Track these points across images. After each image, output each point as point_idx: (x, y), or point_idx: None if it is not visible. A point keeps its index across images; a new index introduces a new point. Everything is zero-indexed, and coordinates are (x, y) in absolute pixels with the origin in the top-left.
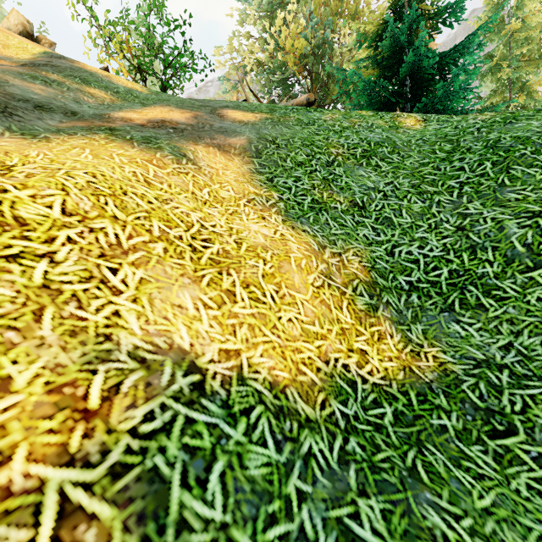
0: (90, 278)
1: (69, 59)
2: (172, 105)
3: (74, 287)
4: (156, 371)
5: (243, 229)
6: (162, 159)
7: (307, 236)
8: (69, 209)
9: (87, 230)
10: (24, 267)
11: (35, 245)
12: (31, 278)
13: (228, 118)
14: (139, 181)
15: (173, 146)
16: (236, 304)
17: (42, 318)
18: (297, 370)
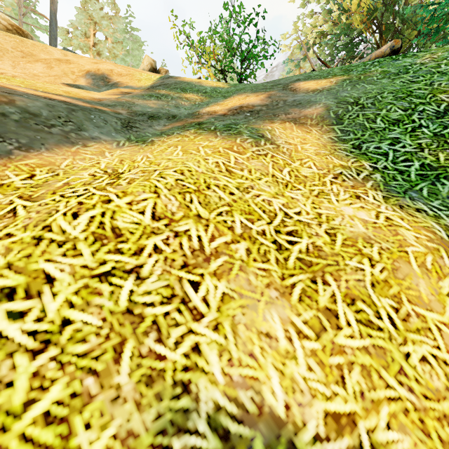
0: (171, 296)
1: (174, 77)
2: (247, 91)
3: (156, 310)
4: None
5: (334, 214)
6: (241, 144)
7: (426, 218)
8: (158, 213)
9: (172, 235)
10: (113, 286)
11: (125, 258)
12: (117, 300)
13: (300, 90)
14: (221, 171)
15: (251, 129)
16: (340, 331)
17: (121, 357)
18: None
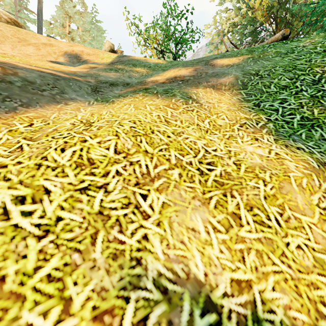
0: (128, 204)
1: (127, 56)
2: (180, 66)
3: (118, 212)
4: (176, 306)
5: (239, 151)
6: (175, 103)
7: (303, 153)
8: (118, 149)
9: (128, 164)
10: (89, 197)
11: (97, 178)
12: (92, 205)
13: (217, 65)
14: (161, 121)
15: (182, 93)
16: (242, 227)
17: (96, 241)
18: (316, 312)
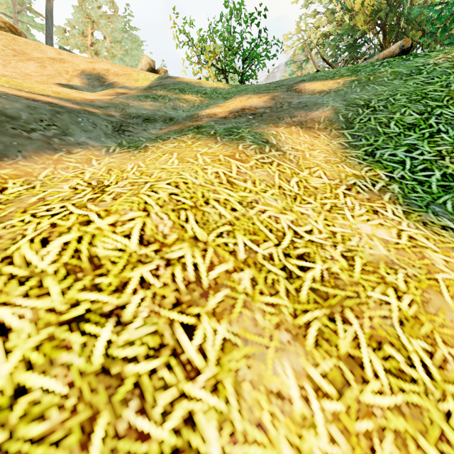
0: (159, 347)
1: (172, 77)
2: (249, 93)
3: (139, 368)
4: None
5: (350, 232)
6: (244, 151)
7: (453, 237)
8: (147, 235)
9: (163, 264)
10: (86, 336)
11: (103, 297)
12: (91, 355)
13: (306, 91)
14: (221, 183)
15: (254, 134)
16: (366, 385)
17: (91, 439)
18: None
